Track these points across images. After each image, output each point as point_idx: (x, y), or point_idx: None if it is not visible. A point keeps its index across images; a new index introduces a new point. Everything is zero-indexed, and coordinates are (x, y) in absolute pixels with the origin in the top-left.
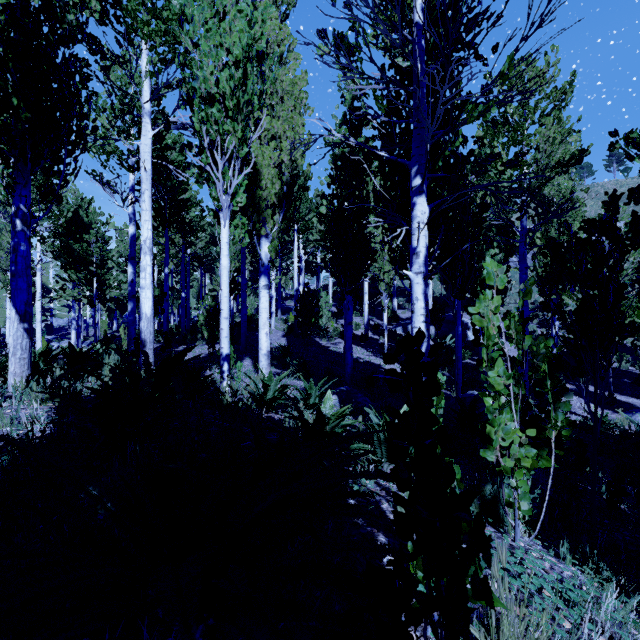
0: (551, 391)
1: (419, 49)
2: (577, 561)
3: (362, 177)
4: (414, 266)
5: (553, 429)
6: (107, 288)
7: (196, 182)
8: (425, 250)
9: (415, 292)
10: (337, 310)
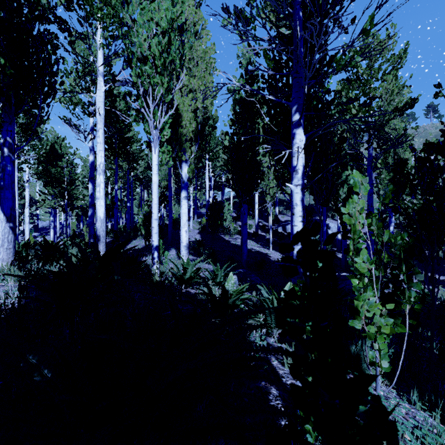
0: (405, 274)
1: (298, 19)
2: (424, 406)
3: (254, 119)
4: (294, 180)
5: (408, 304)
6: (75, 199)
7: (134, 121)
8: (302, 168)
9: (295, 199)
10: (236, 215)
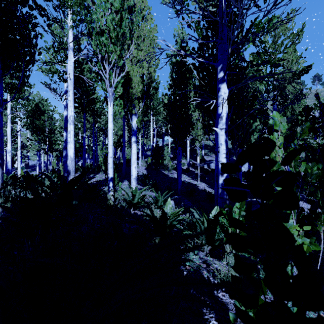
0: (320, 199)
1: None
2: None
3: (186, 83)
4: (219, 125)
5: (323, 226)
6: (54, 144)
7: (94, 81)
8: (226, 115)
9: (220, 140)
10: (173, 156)
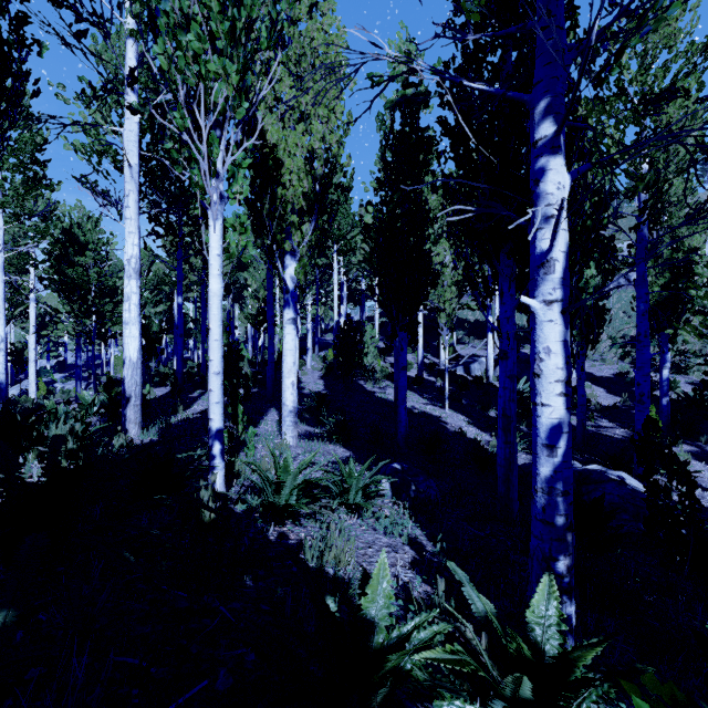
0: None
1: None
2: None
3: (420, 175)
4: (542, 288)
5: None
6: (110, 321)
7: (172, 162)
8: (563, 258)
9: (544, 338)
10: (385, 346)
